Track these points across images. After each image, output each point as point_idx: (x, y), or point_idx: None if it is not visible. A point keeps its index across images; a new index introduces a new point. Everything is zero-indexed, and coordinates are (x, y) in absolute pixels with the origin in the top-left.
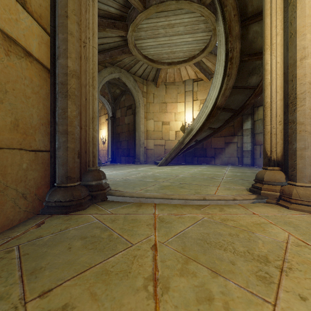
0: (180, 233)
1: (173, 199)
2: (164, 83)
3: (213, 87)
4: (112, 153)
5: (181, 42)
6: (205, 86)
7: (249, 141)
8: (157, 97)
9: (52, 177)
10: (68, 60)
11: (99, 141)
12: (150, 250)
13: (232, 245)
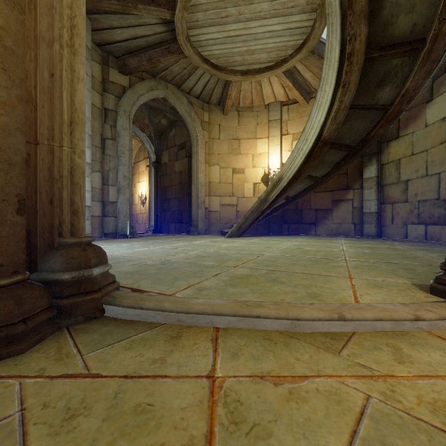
0: None
1: (262, 319)
2: (235, 108)
3: (317, 106)
4: (156, 218)
5: (265, 32)
6: (301, 112)
7: (373, 197)
8: (224, 130)
9: None
10: None
11: (137, 199)
12: None
13: None
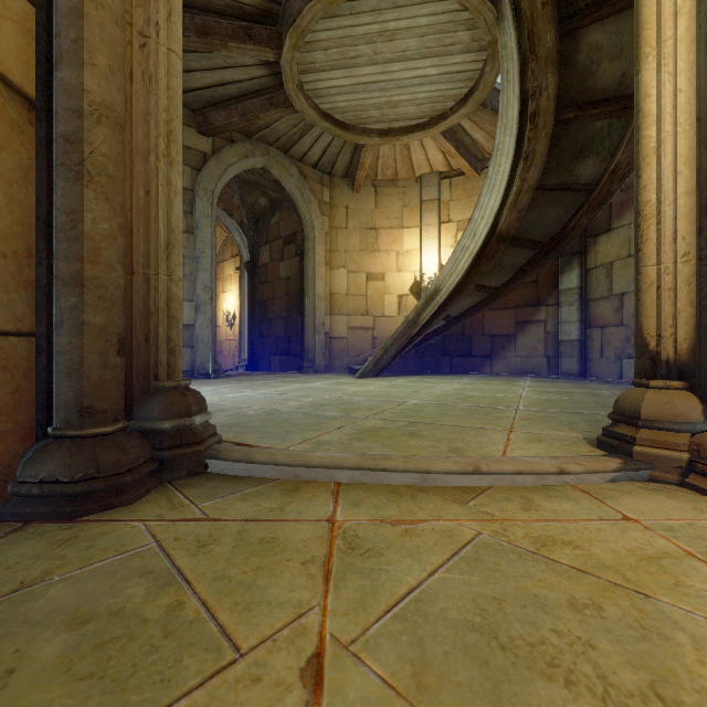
0: (407, 598)
1: (389, 472)
2: (371, 182)
3: (488, 186)
4: (251, 348)
5: (413, 77)
6: (469, 189)
7: (575, 317)
8: (355, 215)
9: (43, 410)
10: (86, 74)
11: (221, 319)
12: (298, 685)
13: (591, 658)
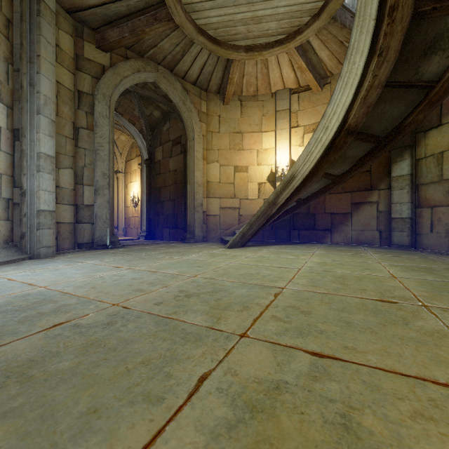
0: None
1: None
2: (237, 97)
3: (341, 84)
4: (149, 223)
5: None
6: (314, 101)
7: (406, 199)
8: (225, 122)
9: None
10: None
11: (129, 201)
12: None
13: None
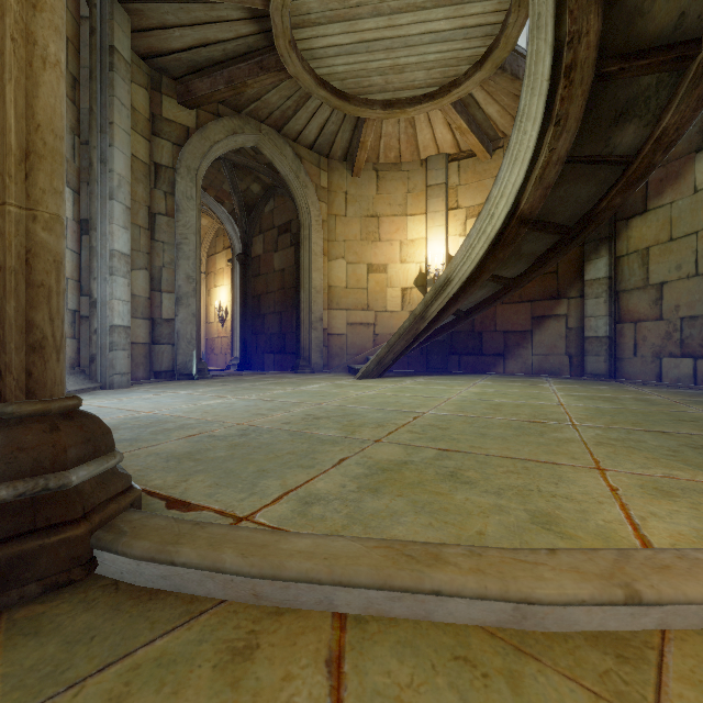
0: None
1: (446, 597)
2: (372, 165)
3: (510, 159)
4: (244, 346)
5: (423, 33)
6: (480, 172)
7: (603, 311)
8: (354, 201)
9: None
10: None
11: (213, 315)
12: None
13: None
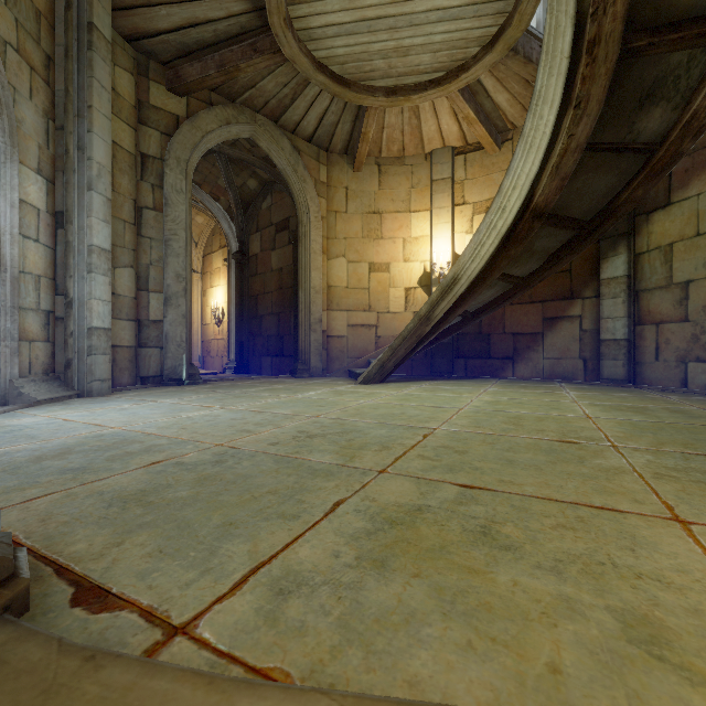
0: None
1: None
2: (374, 159)
3: (524, 147)
4: (240, 348)
5: (430, 10)
6: (488, 166)
7: (621, 312)
8: (356, 197)
9: None
10: None
11: (209, 316)
12: None
13: None
